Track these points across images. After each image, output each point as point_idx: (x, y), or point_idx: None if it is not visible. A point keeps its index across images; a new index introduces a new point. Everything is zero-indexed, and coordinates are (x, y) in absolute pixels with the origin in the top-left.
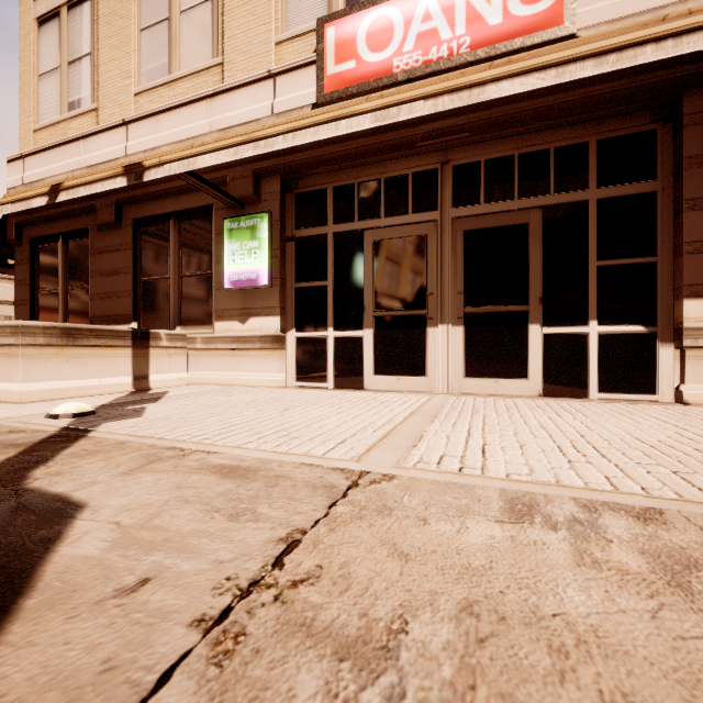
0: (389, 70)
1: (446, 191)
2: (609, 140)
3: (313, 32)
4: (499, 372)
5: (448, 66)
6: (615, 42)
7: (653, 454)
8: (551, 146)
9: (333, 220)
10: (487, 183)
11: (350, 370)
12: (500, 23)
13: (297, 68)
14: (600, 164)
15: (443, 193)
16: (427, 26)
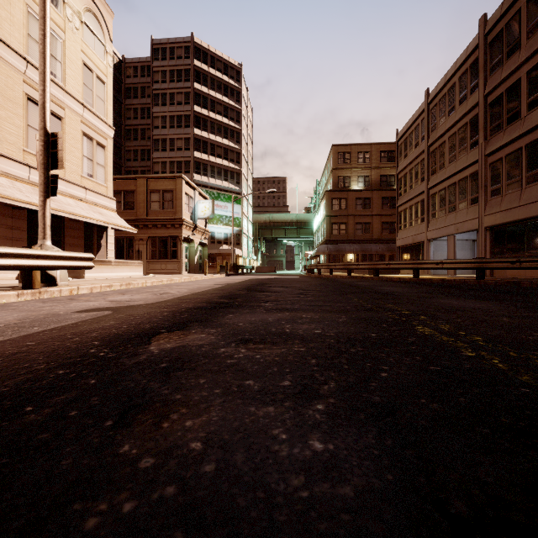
0: None
1: None
2: None
3: None
4: None
5: None
6: (3, 196)
7: None
8: None
9: None
10: None
11: None
12: None
13: None
14: None
15: None
16: None
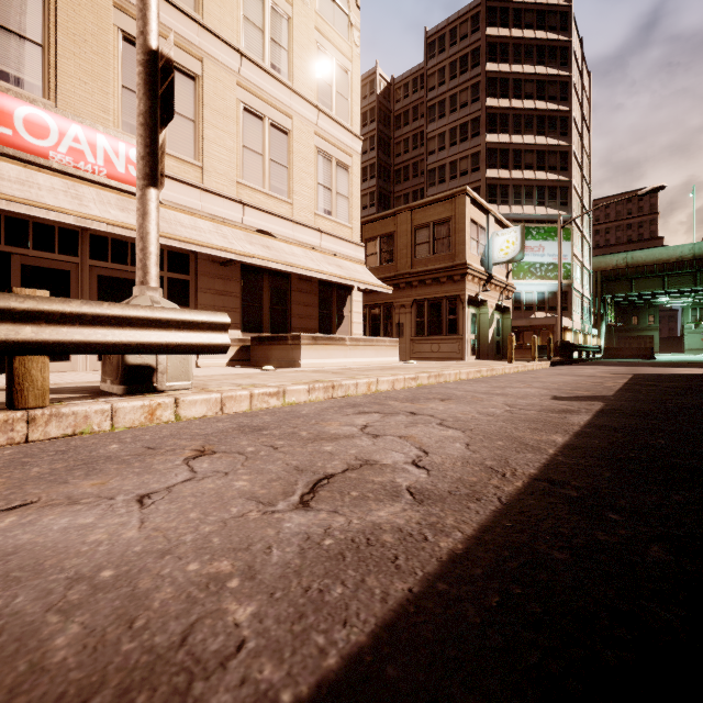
0: (46, 156)
1: (86, 247)
2: (172, 251)
3: None
4: None
5: (93, 179)
6: (185, 240)
7: (199, 373)
8: None
9: None
10: (113, 252)
11: None
12: (125, 173)
13: None
14: (169, 261)
15: (83, 248)
16: (78, 146)
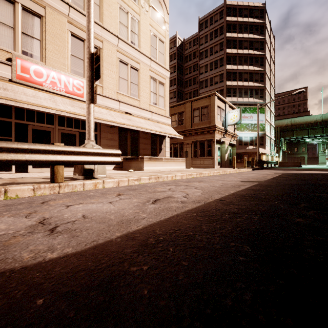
0: (42, 85)
1: (56, 121)
2: None
3: (6, 52)
4: (70, 166)
5: (60, 93)
6: (97, 118)
7: None
8: (81, 119)
9: (15, 118)
10: (67, 123)
11: (23, 167)
12: (72, 91)
13: (1, 62)
14: None
15: (55, 121)
16: (54, 80)
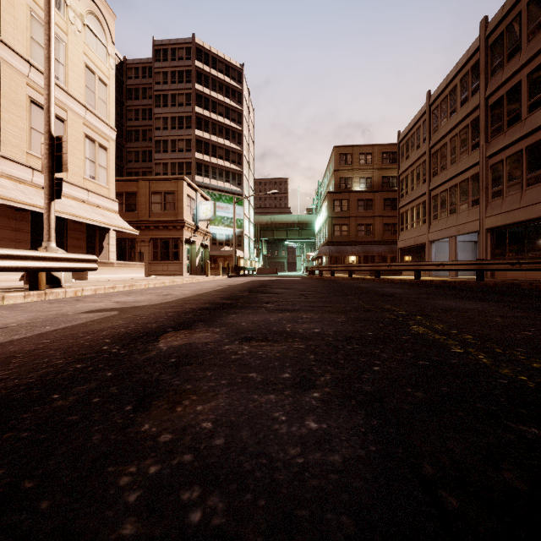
0: None
1: None
2: None
3: None
4: None
5: None
6: (7, 198)
7: None
8: None
9: None
10: None
11: None
12: None
13: None
14: None
15: None
16: None
